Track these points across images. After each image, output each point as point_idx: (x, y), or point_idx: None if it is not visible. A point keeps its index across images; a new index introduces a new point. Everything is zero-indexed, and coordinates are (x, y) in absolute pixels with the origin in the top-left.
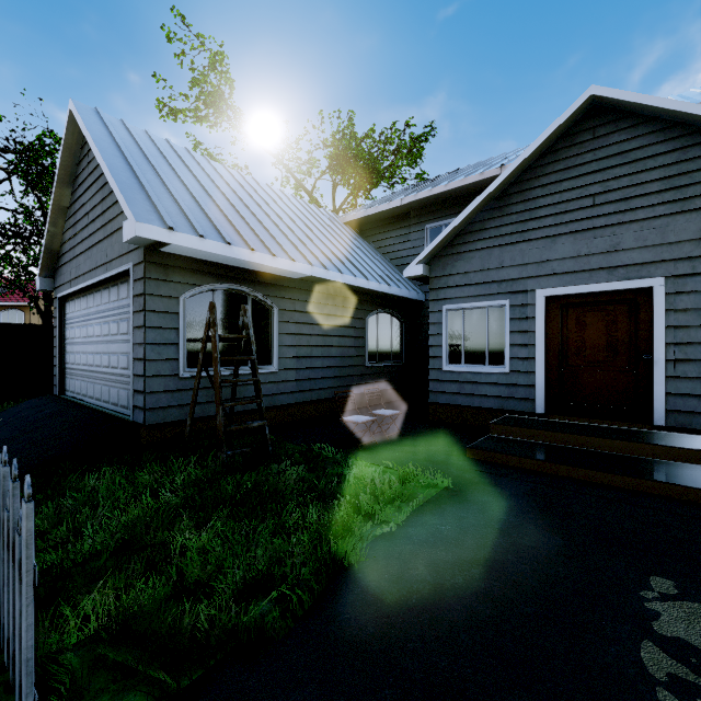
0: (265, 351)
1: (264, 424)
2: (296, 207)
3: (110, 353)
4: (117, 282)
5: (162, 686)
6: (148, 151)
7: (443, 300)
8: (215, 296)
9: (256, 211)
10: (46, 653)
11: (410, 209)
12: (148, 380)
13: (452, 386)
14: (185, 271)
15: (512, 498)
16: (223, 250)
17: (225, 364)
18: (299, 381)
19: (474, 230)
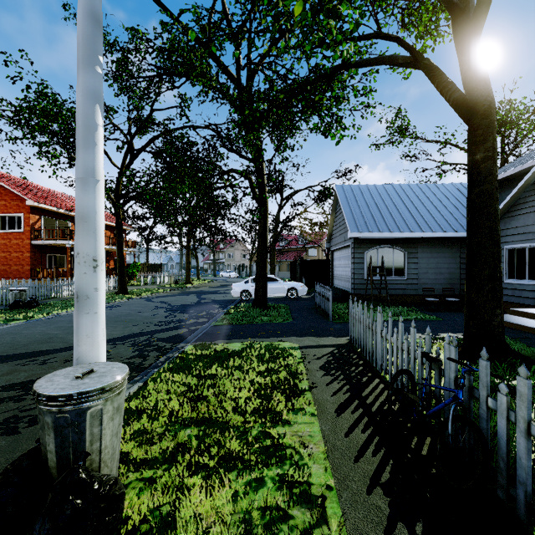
0: (401, 270)
1: (387, 295)
2: (432, 193)
3: (346, 271)
4: (348, 247)
5: (345, 318)
6: (358, 197)
7: (504, 243)
8: (378, 250)
9: (401, 208)
10: (332, 318)
11: (523, 173)
12: (355, 280)
13: (509, 291)
14: (367, 243)
15: (459, 324)
16: (379, 235)
17: (382, 275)
18: (420, 285)
19: (520, 203)
